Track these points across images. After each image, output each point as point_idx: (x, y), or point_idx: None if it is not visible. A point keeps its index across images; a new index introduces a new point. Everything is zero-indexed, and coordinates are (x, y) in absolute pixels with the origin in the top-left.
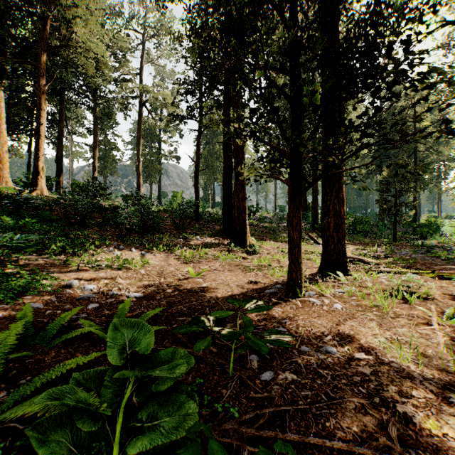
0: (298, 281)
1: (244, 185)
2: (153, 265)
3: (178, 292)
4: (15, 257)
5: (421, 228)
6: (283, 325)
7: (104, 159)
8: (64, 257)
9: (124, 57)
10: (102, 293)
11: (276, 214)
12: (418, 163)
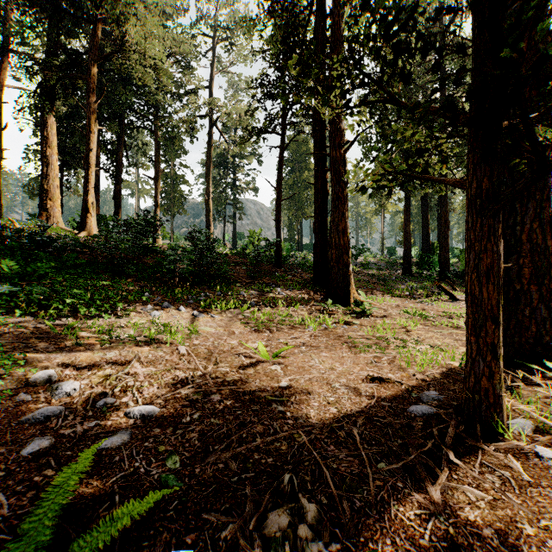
0: (495, 399)
1: (346, 214)
2: (206, 335)
3: (231, 402)
4: None
5: None
6: None
7: (171, 195)
8: (71, 321)
9: (191, 67)
10: (84, 404)
11: (385, 258)
12: None
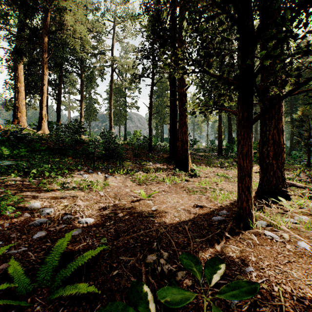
0: (249, 211)
1: (186, 123)
2: (113, 186)
3: (128, 216)
4: None
5: None
6: (249, 279)
7: (89, 110)
8: (41, 180)
9: (101, 38)
10: (57, 218)
11: (208, 146)
12: None
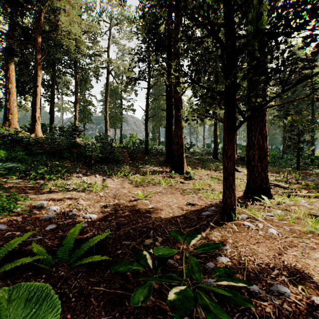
0: (232, 206)
1: (181, 127)
2: (111, 188)
3: (127, 213)
4: (2, 182)
5: (318, 160)
6: (224, 253)
7: (83, 112)
8: (42, 182)
9: (96, 39)
10: (63, 214)
11: (205, 149)
12: (314, 110)
